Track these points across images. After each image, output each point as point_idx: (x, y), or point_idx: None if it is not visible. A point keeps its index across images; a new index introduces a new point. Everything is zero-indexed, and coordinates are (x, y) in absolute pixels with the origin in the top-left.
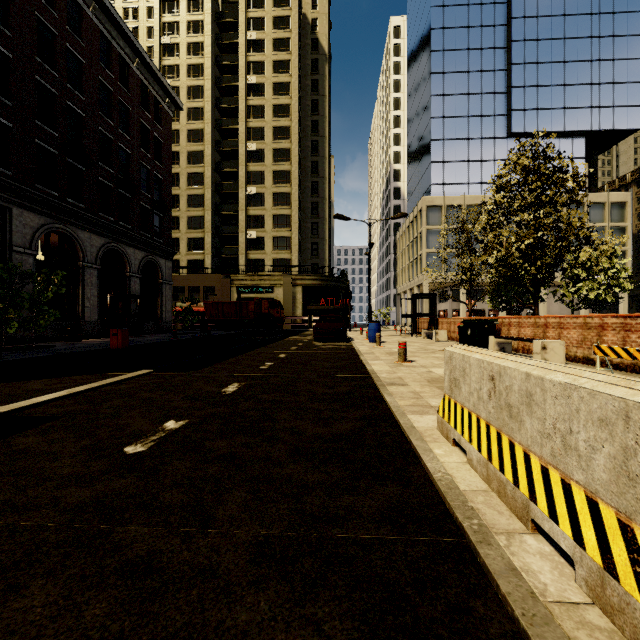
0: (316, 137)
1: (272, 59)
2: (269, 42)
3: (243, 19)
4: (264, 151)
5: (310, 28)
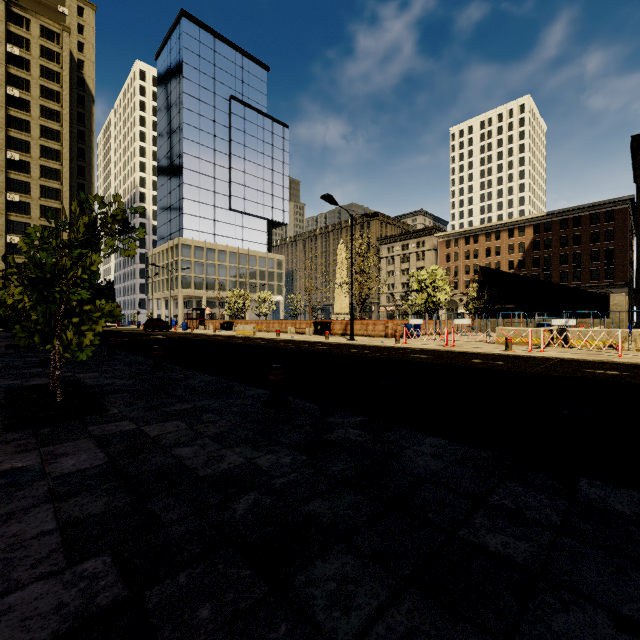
0: (83, 163)
1: (39, 83)
2: (36, 65)
3: (2, 29)
4: (29, 164)
5: (76, 66)
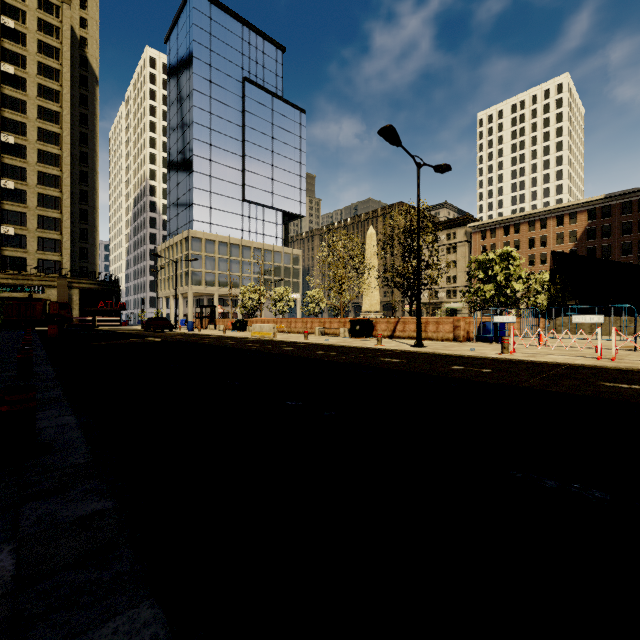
0: (85, 149)
1: (37, 59)
2: (33, 40)
3: None
4: (25, 148)
5: (78, 43)
